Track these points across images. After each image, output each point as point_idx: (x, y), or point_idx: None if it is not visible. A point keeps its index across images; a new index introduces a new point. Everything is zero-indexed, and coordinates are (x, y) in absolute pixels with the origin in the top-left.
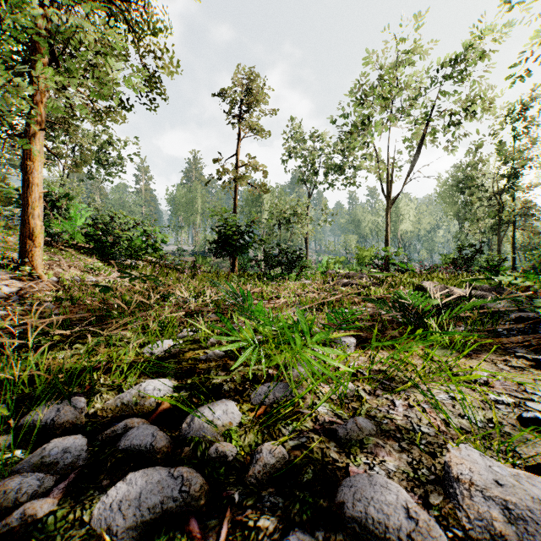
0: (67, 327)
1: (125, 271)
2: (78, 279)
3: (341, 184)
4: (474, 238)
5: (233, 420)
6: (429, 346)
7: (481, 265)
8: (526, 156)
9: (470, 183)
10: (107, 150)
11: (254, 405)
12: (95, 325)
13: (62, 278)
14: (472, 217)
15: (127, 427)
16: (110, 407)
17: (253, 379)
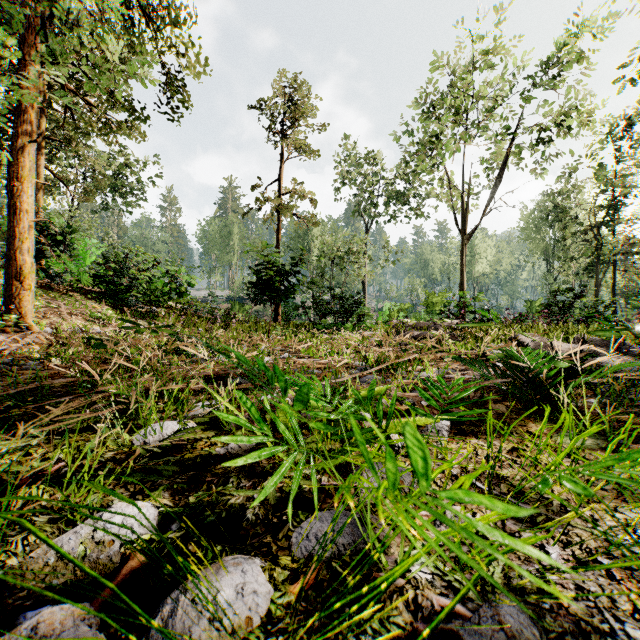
0: (42, 397)
1: (128, 320)
2: (79, 330)
3: (406, 216)
4: (565, 281)
5: (255, 611)
6: (557, 429)
7: (580, 313)
8: (629, 182)
9: (561, 215)
10: (125, 175)
11: (296, 561)
12: (82, 395)
13: (58, 329)
14: (564, 256)
15: (36, 634)
16: (33, 565)
17: (296, 496)
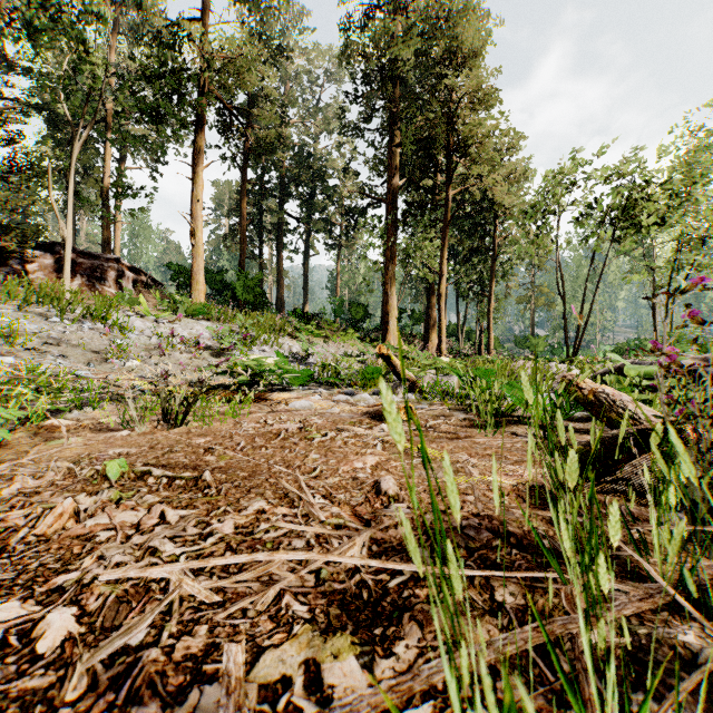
0: None
1: None
2: None
3: None
4: None
5: None
6: None
7: None
8: None
9: None
10: None
11: None
12: None
13: None
14: None
15: None
16: None
17: None
